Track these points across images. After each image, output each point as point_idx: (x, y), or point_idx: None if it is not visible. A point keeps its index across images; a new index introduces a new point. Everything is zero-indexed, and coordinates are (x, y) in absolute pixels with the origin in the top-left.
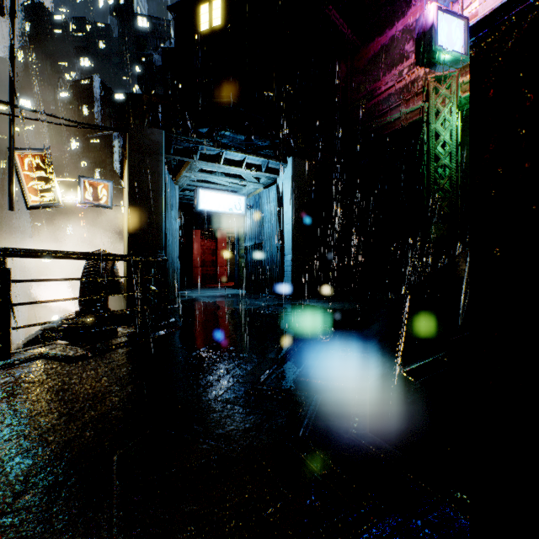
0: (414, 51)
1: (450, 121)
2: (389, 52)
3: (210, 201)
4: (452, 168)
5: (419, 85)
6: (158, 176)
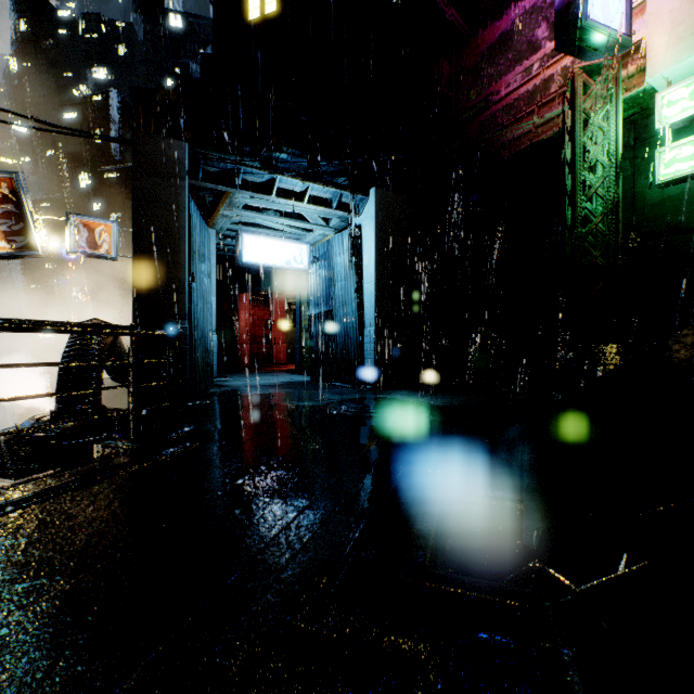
0: (549, 38)
1: (606, 132)
2: (512, 41)
3: (258, 251)
4: (610, 200)
5: (556, 85)
6: (179, 210)
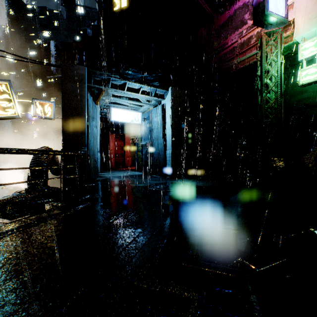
0: (250, 19)
1: (276, 62)
2: (233, 20)
3: (118, 115)
4: (278, 93)
5: (254, 40)
6: (82, 97)
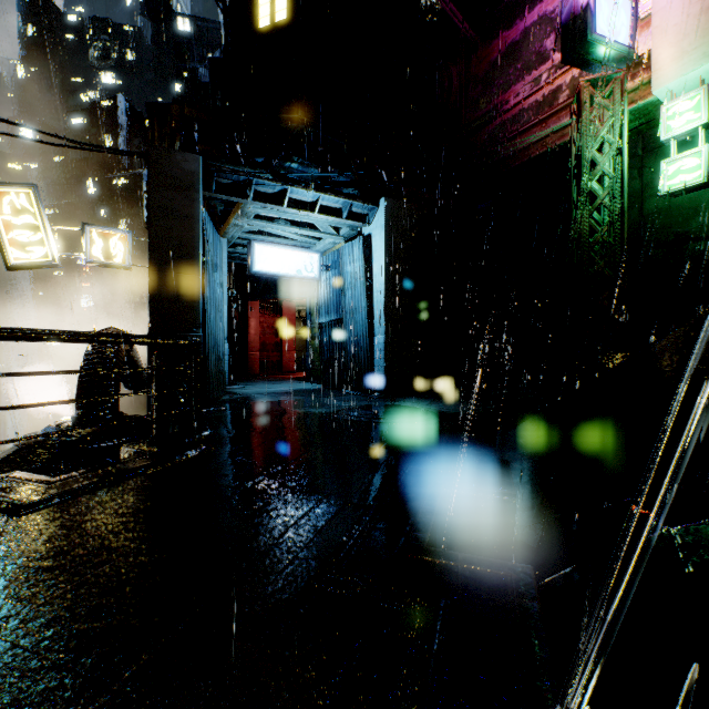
0: (557, 48)
1: (611, 144)
2: (521, 51)
3: (269, 260)
4: (615, 211)
5: (565, 96)
6: (193, 221)
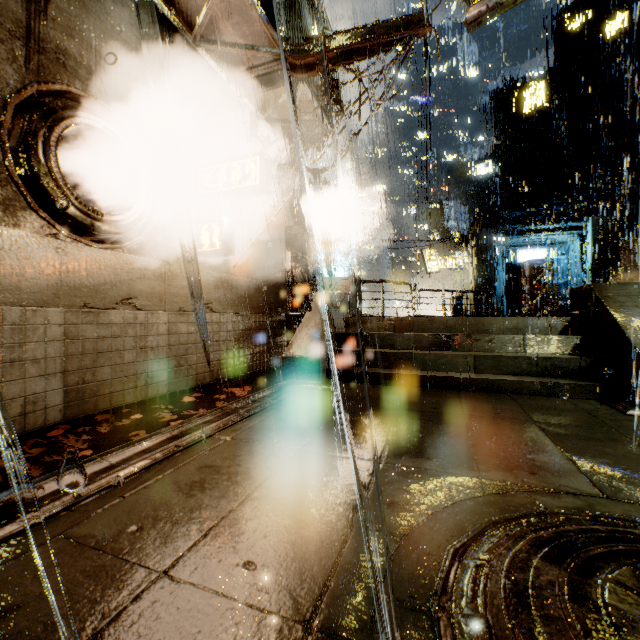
0: None
1: None
2: None
3: (525, 256)
4: None
5: None
6: (491, 252)
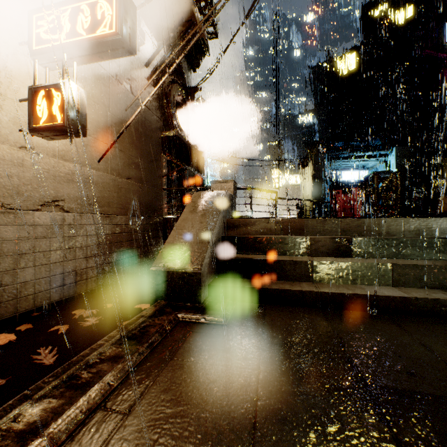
0: None
1: None
2: None
3: (347, 176)
4: None
5: None
6: (324, 171)
